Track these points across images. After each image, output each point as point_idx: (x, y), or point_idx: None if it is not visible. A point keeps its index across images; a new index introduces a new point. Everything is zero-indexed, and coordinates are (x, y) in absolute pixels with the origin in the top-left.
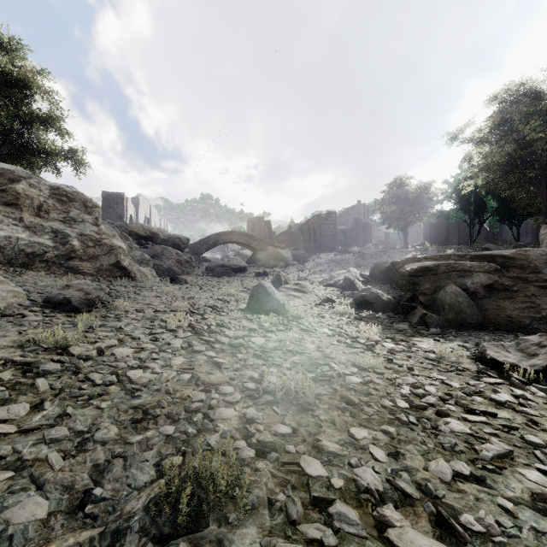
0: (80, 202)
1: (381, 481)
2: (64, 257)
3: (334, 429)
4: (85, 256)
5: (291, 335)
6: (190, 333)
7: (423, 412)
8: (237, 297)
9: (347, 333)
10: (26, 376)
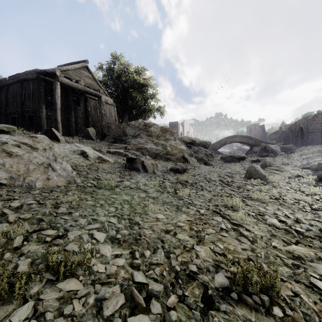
0: (169, 132)
1: (282, 215)
2: (165, 154)
3: (272, 207)
4: (172, 154)
5: (265, 187)
6: (220, 182)
7: (316, 211)
8: (239, 172)
9: (299, 190)
10: (183, 185)
